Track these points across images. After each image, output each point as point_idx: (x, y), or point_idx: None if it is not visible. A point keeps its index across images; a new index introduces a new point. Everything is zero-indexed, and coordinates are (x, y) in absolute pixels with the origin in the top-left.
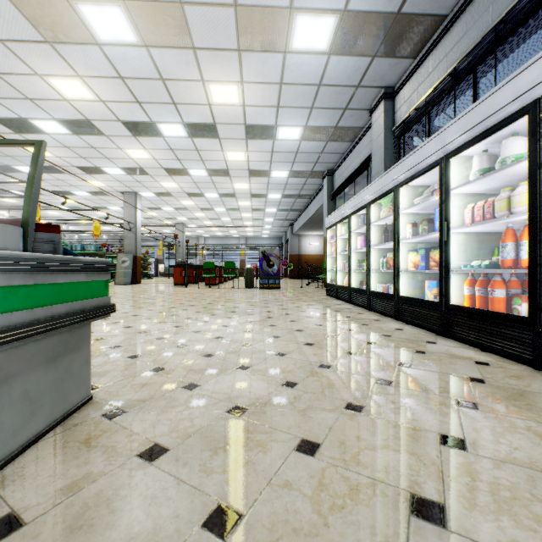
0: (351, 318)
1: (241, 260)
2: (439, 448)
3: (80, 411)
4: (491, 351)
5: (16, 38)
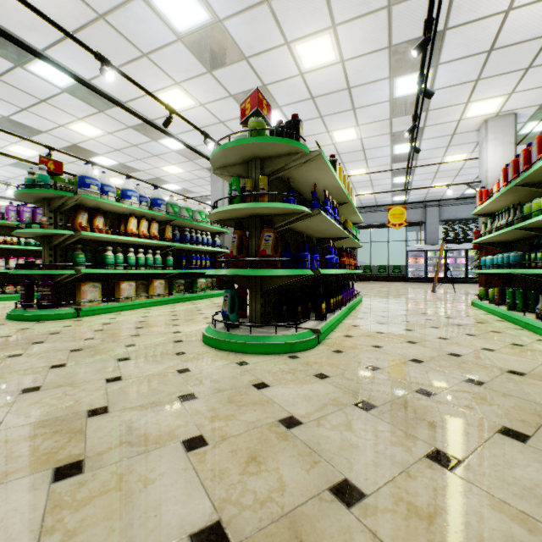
0: None
1: None
2: None
3: None
4: None
5: None
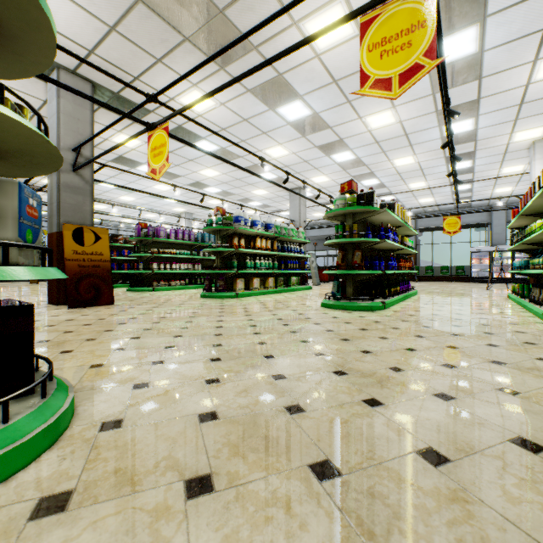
0: None
1: None
2: None
3: None
4: None
5: None
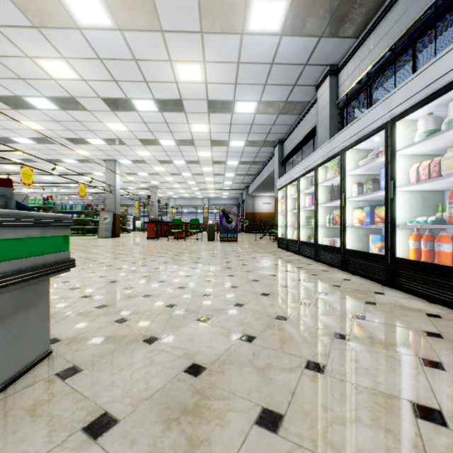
0: (302, 269)
1: (205, 217)
2: (415, 423)
3: (35, 368)
4: (439, 302)
5: (8, 24)
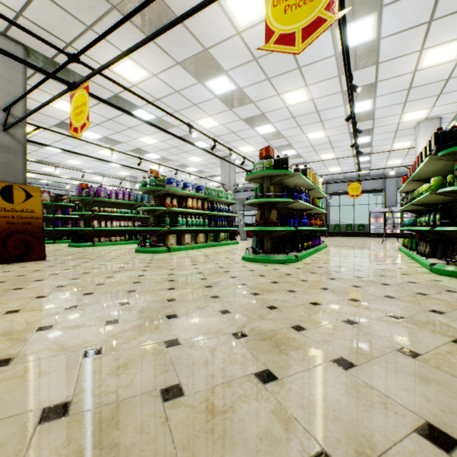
0: None
1: None
2: None
3: None
4: None
5: None
